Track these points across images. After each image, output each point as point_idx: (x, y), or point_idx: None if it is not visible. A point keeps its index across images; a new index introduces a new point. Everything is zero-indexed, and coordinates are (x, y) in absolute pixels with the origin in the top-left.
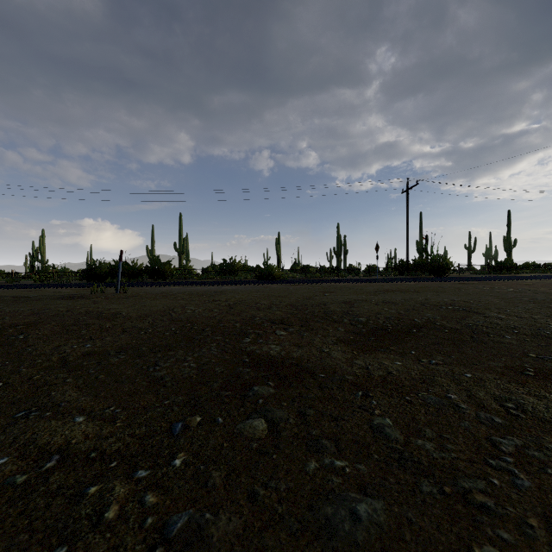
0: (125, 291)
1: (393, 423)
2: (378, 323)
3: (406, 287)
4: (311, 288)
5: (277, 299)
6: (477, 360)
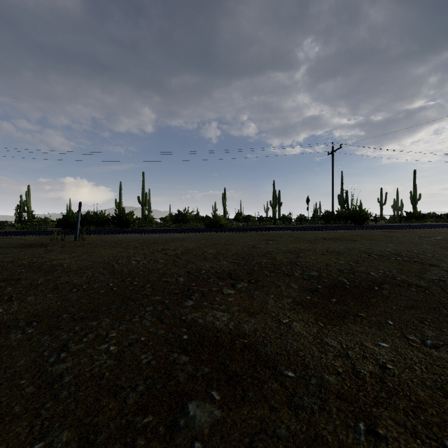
0: (83, 239)
1: None
2: (332, 278)
3: (340, 235)
4: (254, 236)
5: (223, 248)
6: None
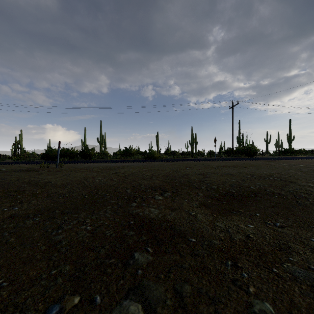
0: (62, 166)
1: (275, 311)
2: (225, 190)
3: (236, 164)
4: (177, 164)
5: (156, 172)
6: (311, 223)
